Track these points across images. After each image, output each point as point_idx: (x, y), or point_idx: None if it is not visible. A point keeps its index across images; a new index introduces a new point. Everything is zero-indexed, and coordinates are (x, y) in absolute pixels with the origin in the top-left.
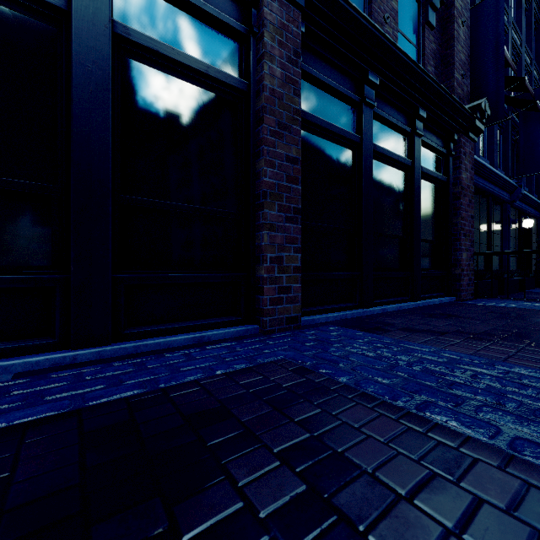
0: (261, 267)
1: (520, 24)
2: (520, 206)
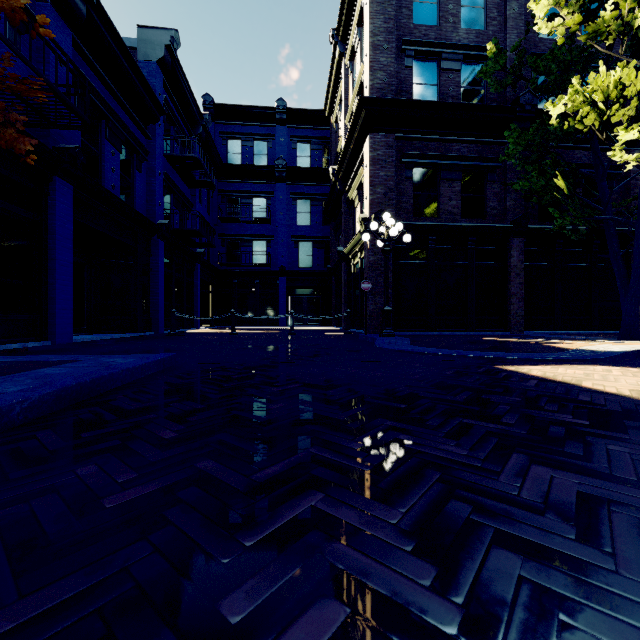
0: (510, 315)
1: None
2: None
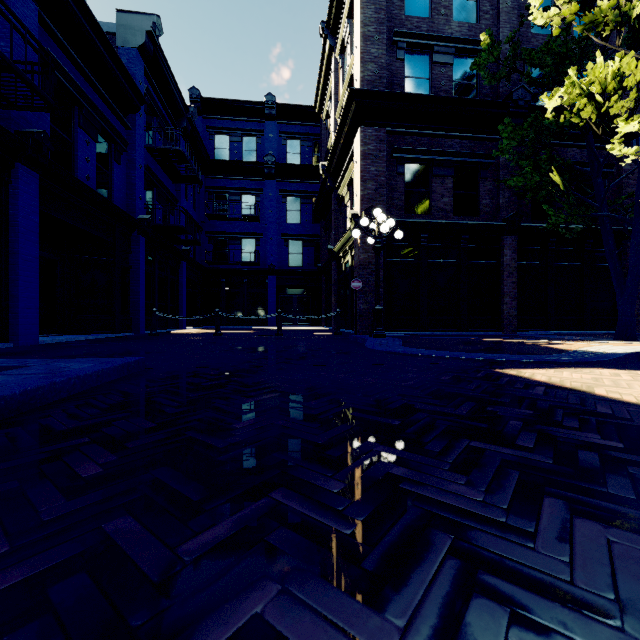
0: (503, 315)
1: None
2: None
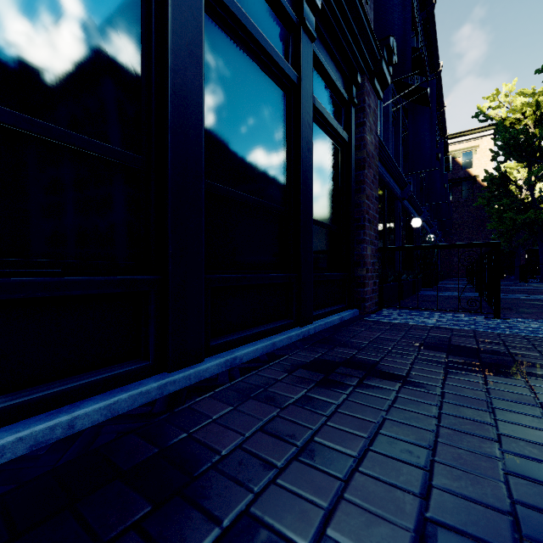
0: None
1: None
2: (407, 206)
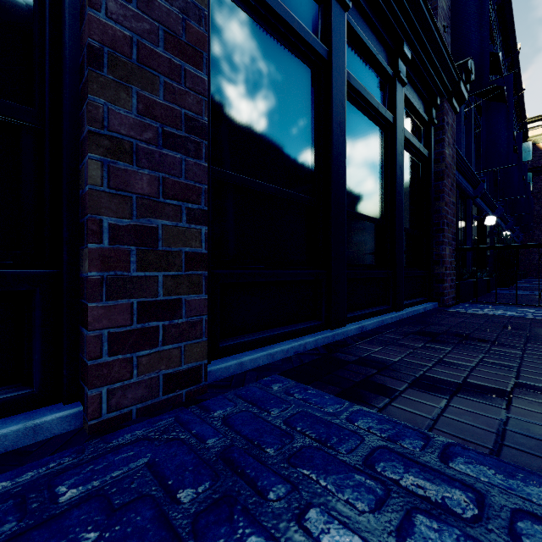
0: (84, 251)
1: None
2: (479, 203)
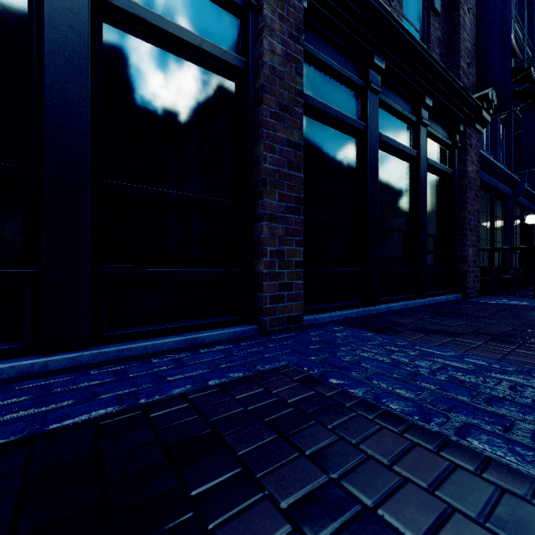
0: (260, 261)
1: (522, 17)
2: (522, 202)
